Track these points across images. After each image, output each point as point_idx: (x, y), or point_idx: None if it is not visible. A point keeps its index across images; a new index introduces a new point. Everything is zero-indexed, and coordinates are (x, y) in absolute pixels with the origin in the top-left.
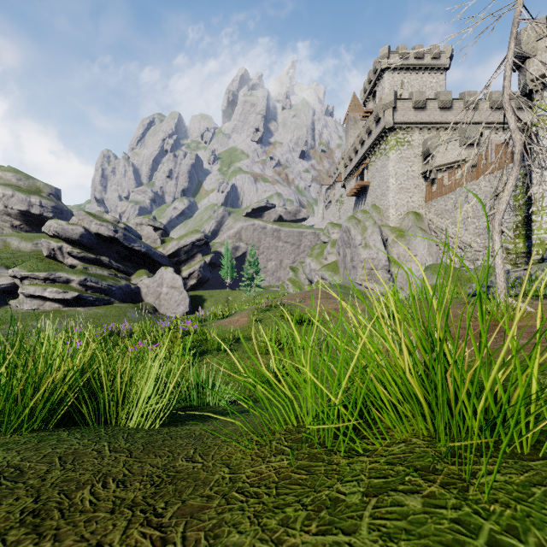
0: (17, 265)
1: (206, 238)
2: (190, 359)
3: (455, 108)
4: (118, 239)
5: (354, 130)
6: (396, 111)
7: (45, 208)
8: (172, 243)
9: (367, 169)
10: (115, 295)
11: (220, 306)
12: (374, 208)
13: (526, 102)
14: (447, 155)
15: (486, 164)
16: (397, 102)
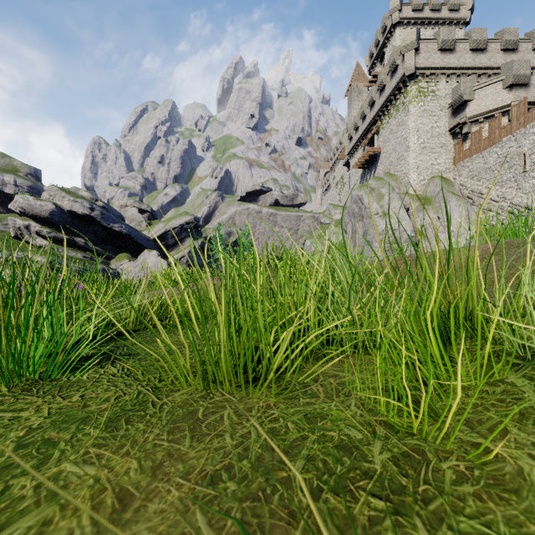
0: None
1: (196, 220)
2: None
3: (490, 50)
4: (94, 218)
5: (357, 102)
6: (418, 54)
7: (20, 188)
8: (158, 225)
9: (377, 134)
10: None
11: None
12: (389, 176)
13: None
14: (486, 102)
15: None
16: (419, 43)
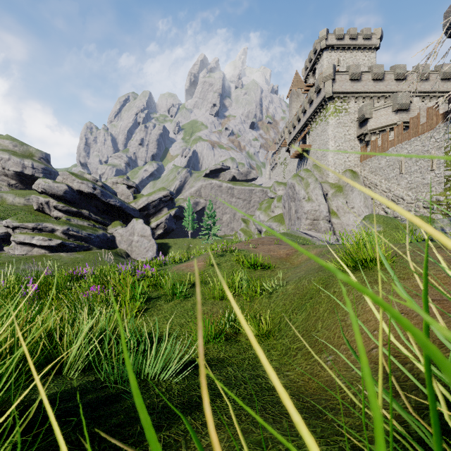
0: (11, 217)
1: (171, 194)
2: (142, 305)
3: (386, 80)
4: (96, 195)
5: (296, 102)
6: (334, 82)
7: (36, 170)
8: (142, 198)
9: (308, 134)
10: (94, 242)
11: (183, 252)
12: (315, 168)
13: (449, 73)
14: (380, 120)
15: (418, 125)
16: (335, 75)
